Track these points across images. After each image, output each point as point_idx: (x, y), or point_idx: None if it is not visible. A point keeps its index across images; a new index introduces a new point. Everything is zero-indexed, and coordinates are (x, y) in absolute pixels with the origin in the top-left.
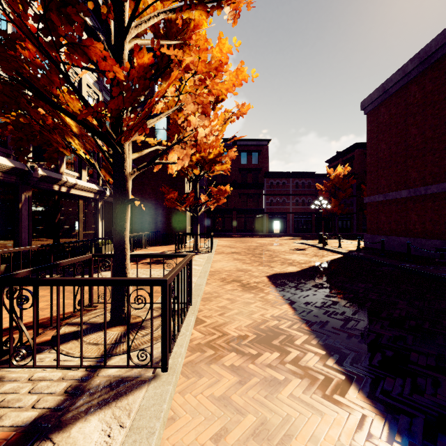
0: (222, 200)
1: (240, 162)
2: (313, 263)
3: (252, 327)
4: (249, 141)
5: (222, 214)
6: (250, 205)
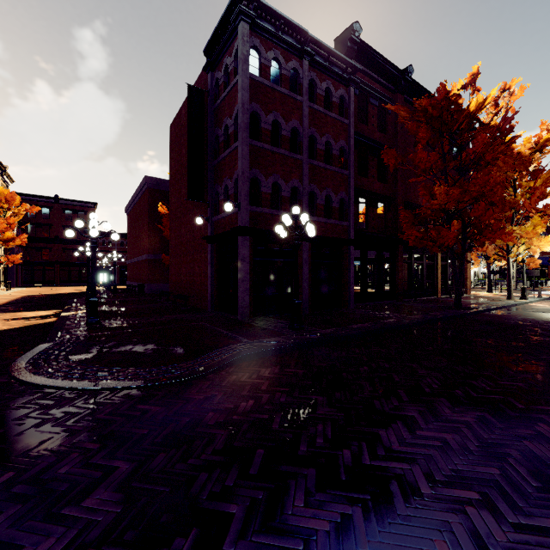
0: (19, 261)
1: (64, 219)
2: (65, 292)
3: (2, 298)
4: (74, 202)
5: (43, 267)
6: (76, 259)
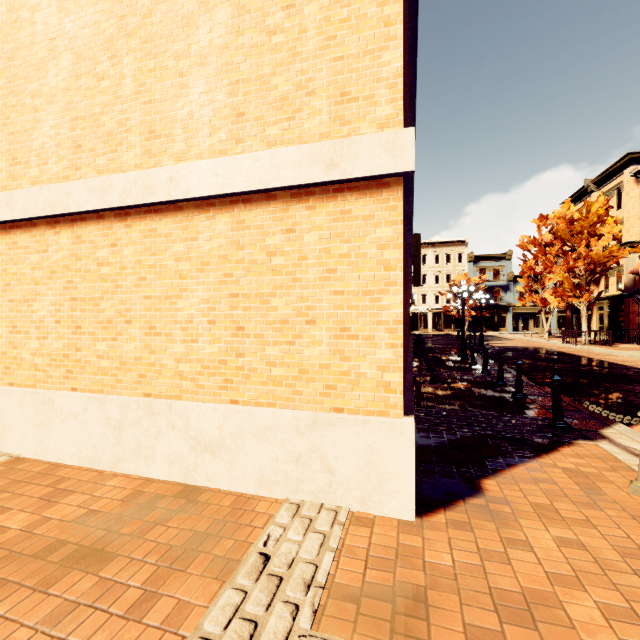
0: None
1: None
2: None
3: None
4: None
5: None
6: None
